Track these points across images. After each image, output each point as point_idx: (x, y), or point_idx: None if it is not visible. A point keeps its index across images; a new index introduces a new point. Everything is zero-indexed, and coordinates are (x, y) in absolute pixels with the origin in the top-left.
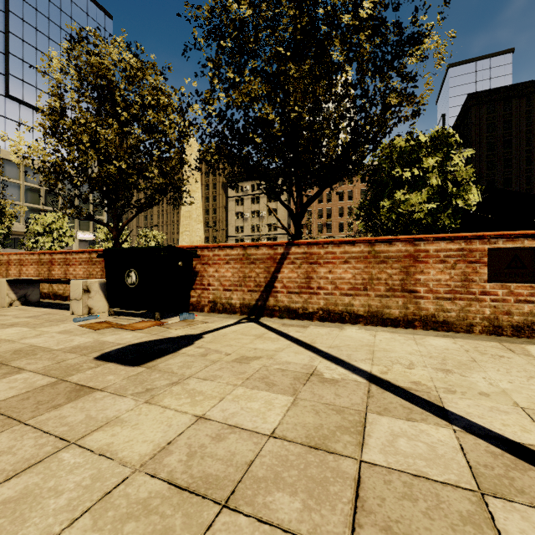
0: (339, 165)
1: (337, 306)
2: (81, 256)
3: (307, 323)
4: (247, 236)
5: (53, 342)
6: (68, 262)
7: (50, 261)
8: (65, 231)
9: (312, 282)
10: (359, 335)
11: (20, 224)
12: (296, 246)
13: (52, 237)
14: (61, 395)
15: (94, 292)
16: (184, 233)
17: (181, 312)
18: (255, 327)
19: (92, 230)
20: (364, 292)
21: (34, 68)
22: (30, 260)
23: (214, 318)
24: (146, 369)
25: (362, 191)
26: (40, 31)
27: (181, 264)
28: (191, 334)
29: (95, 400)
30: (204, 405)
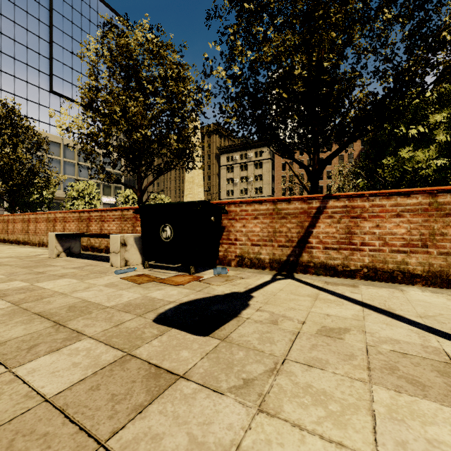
0: (376, 114)
1: (386, 264)
2: (114, 213)
3: (350, 281)
4: (236, 199)
5: (103, 297)
6: (103, 218)
7: (88, 218)
8: (94, 195)
9: (354, 238)
10: (435, 300)
11: (60, 191)
12: (334, 199)
13: (84, 201)
14: (137, 385)
15: (130, 245)
16: (188, 196)
17: (208, 265)
18: (298, 285)
19: (113, 195)
20: (423, 249)
21: (71, 69)
22: (72, 217)
23: (245, 273)
24: (221, 342)
25: (359, 152)
26: (75, 39)
27: (213, 219)
28: (238, 292)
29: (186, 400)
30: (355, 425)
